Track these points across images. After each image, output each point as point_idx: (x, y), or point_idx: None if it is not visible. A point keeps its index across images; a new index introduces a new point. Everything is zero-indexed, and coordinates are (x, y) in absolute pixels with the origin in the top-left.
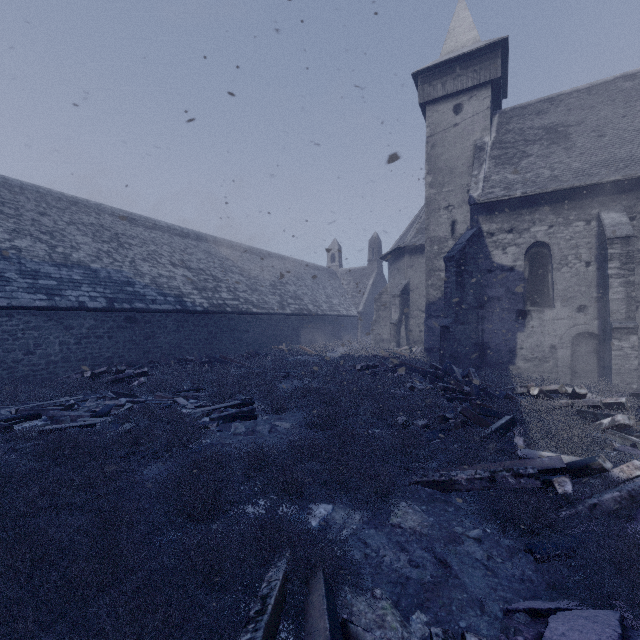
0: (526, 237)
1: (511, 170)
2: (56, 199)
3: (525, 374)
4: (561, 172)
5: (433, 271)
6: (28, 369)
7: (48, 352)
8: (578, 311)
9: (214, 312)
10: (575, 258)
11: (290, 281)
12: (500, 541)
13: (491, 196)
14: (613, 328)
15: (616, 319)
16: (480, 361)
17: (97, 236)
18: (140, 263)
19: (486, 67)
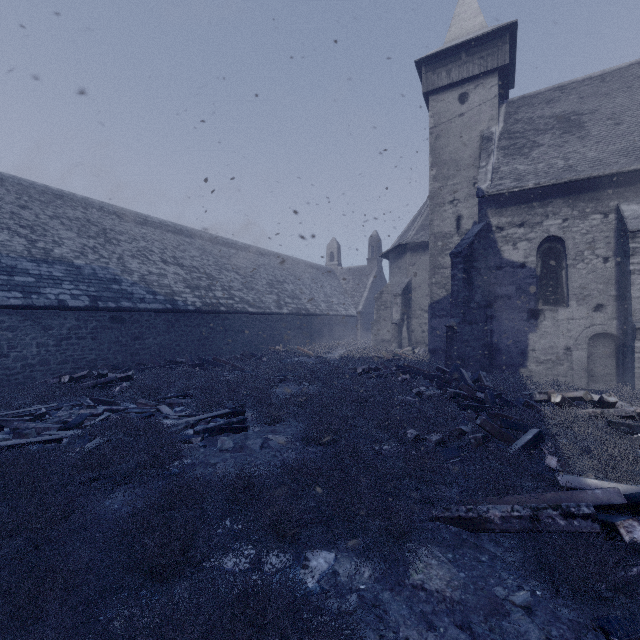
0: (538, 231)
1: (521, 161)
2: (39, 192)
3: (537, 377)
4: (576, 162)
5: (437, 268)
6: (1, 373)
7: (24, 354)
8: (595, 310)
9: (207, 311)
10: (592, 253)
11: (288, 280)
12: (557, 611)
13: (501, 188)
14: (636, 328)
15: (639, 319)
16: (489, 363)
17: (83, 231)
18: (128, 260)
19: (493, 53)
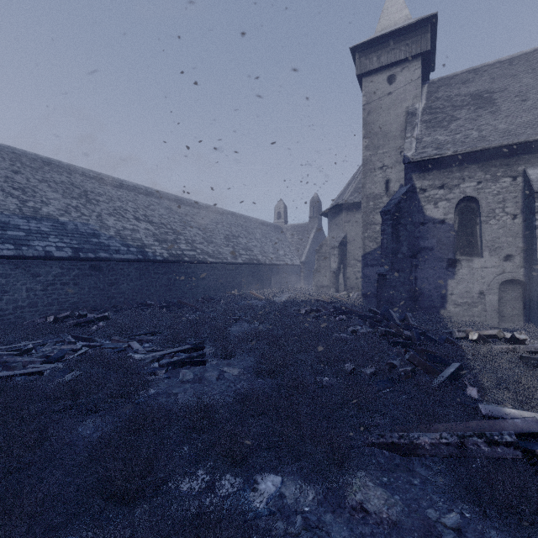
0: (456, 192)
1: (441, 132)
2: (30, 159)
3: (455, 318)
4: (488, 133)
5: (369, 225)
6: None
7: (15, 298)
8: (505, 260)
9: (173, 261)
10: (502, 211)
11: (242, 235)
12: (485, 533)
13: (424, 155)
14: None
15: None
16: (413, 306)
17: (67, 193)
18: (106, 217)
19: (417, 41)
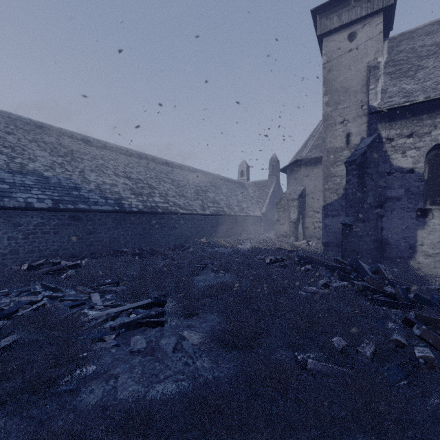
0: (427, 140)
1: (408, 81)
2: (24, 123)
3: (426, 269)
4: None
5: (329, 177)
6: None
7: None
8: None
9: (147, 212)
10: None
11: (210, 190)
12: None
13: (392, 103)
14: None
15: None
16: (379, 256)
17: (54, 151)
18: (88, 173)
19: None
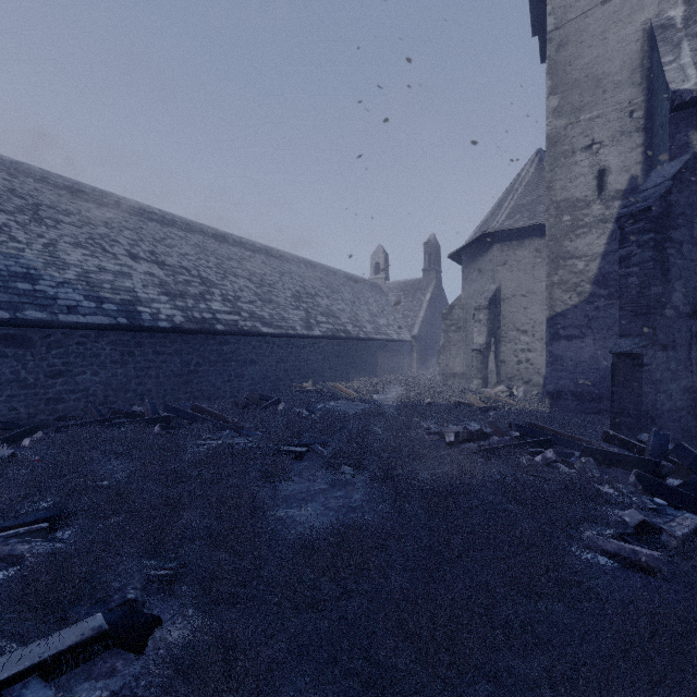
0: None
1: None
2: None
3: None
4: None
5: (562, 259)
6: None
7: None
8: None
9: (192, 331)
10: None
11: (321, 293)
12: None
13: None
14: None
15: None
16: (695, 424)
17: None
18: (66, 248)
19: None
